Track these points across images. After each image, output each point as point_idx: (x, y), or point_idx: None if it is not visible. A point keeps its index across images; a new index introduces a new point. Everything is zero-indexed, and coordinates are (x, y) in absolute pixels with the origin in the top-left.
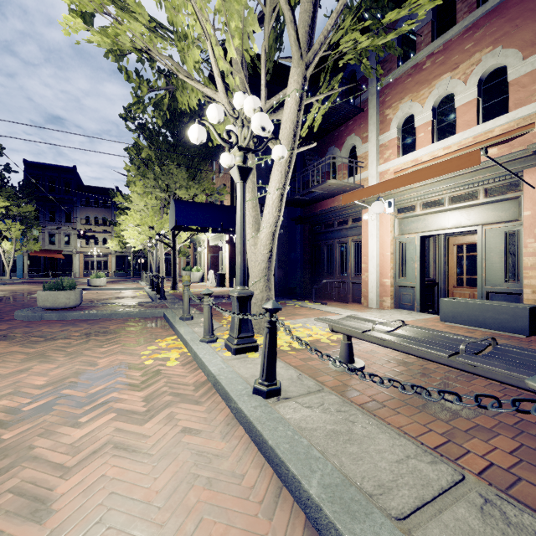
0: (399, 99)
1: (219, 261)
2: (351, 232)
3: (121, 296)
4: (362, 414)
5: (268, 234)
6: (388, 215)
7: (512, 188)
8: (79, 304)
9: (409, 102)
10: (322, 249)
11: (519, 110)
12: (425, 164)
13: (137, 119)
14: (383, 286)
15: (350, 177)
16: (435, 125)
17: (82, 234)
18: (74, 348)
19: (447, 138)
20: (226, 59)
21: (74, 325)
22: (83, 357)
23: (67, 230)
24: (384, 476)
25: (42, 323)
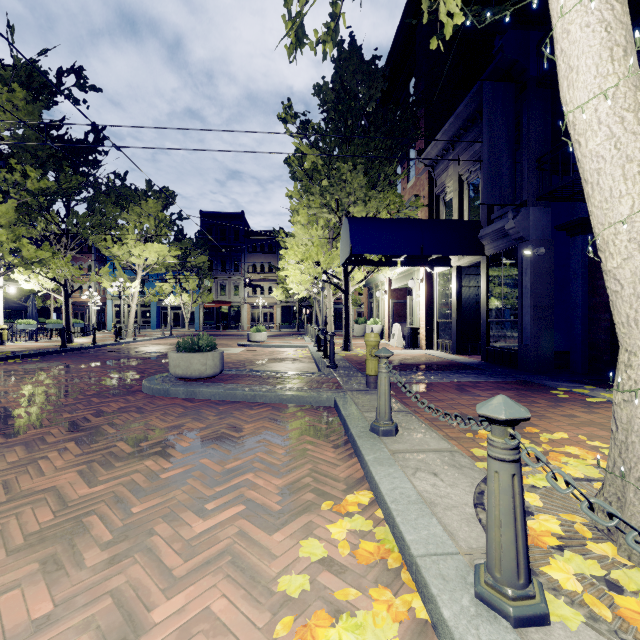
0: None
1: (404, 310)
2: None
3: (279, 356)
4: None
5: None
6: None
7: None
8: (220, 372)
9: None
10: None
11: None
12: None
13: (299, 116)
14: None
15: None
16: None
17: (247, 282)
18: (150, 503)
19: None
20: (420, 5)
21: (198, 414)
22: (139, 559)
23: (236, 280)
24: None
25: (162, 404)
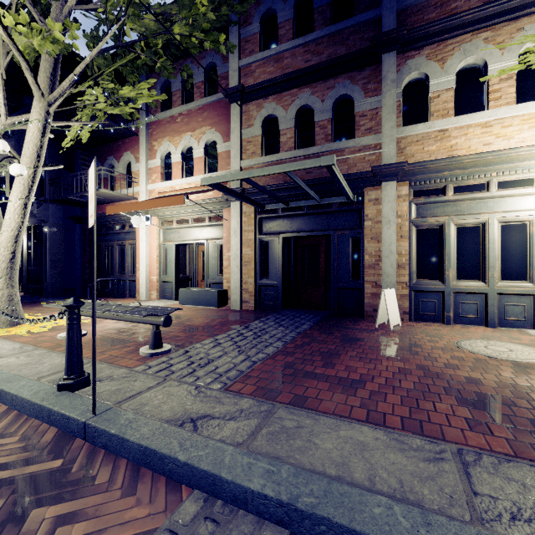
0: (162, 136)
1: None
2: (128, 236)
3: None
4: (57, 354)
5: (10, 237)
6: (155, 226)
7: (221, 219)
8: None
9: (168, 142)
10: (103, 249)
11: (221, 172)
12: (178, 192)
13: None
14: (151, 282)
15: (128, 188)
16: (184, 165)
17: None
18: None
19: (189, 177)
20: None
21: None
22: None
23: None
24: (45, 370)
25: None
